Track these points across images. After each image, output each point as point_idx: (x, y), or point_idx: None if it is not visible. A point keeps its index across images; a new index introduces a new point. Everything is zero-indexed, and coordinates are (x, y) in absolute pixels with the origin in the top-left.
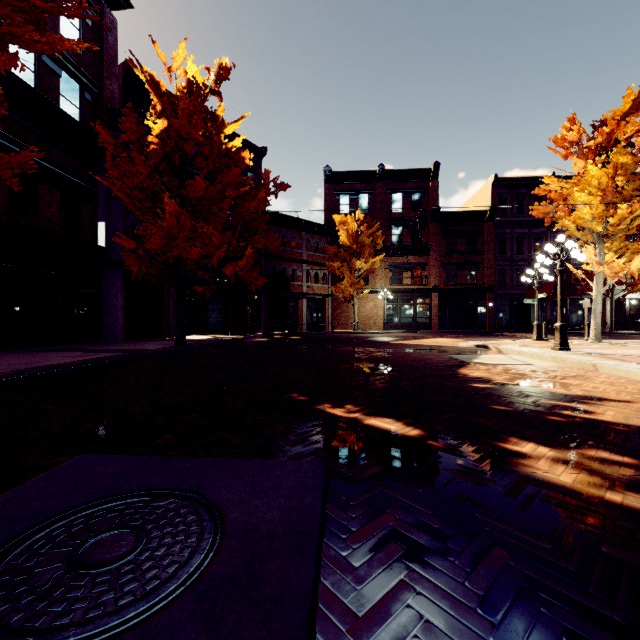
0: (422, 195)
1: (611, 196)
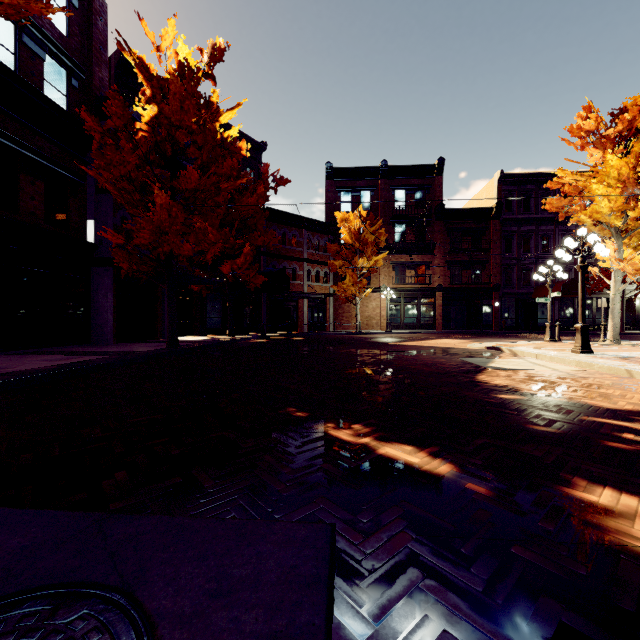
0: (426, 192)
1: (632, 188)
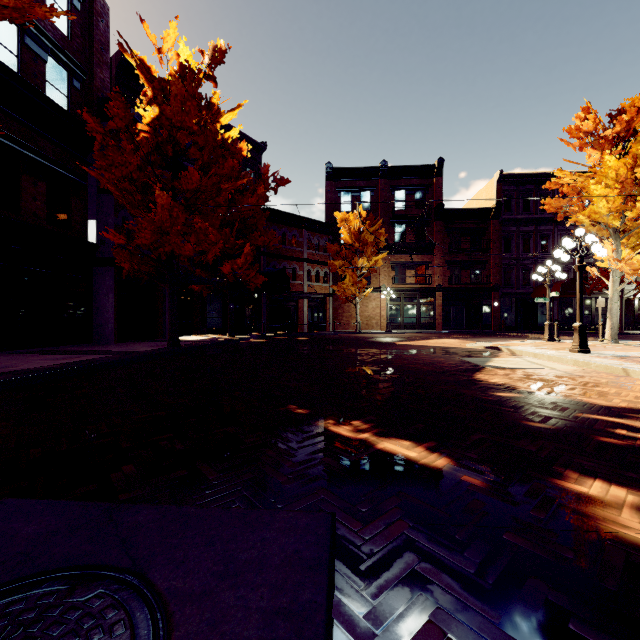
0: (426, 192)
1: (630, 189)
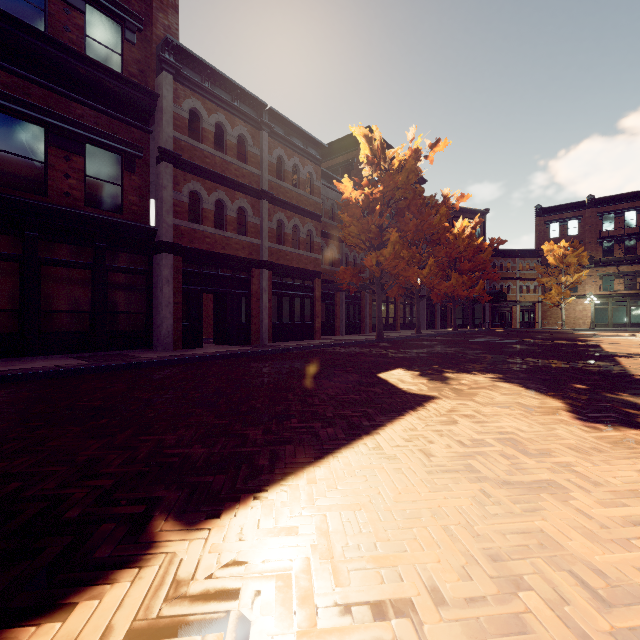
0: (636, 213)
1: None
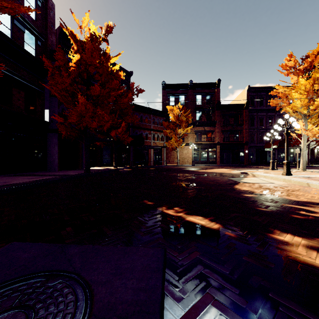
0: (211, 96)
1: (311, 95)
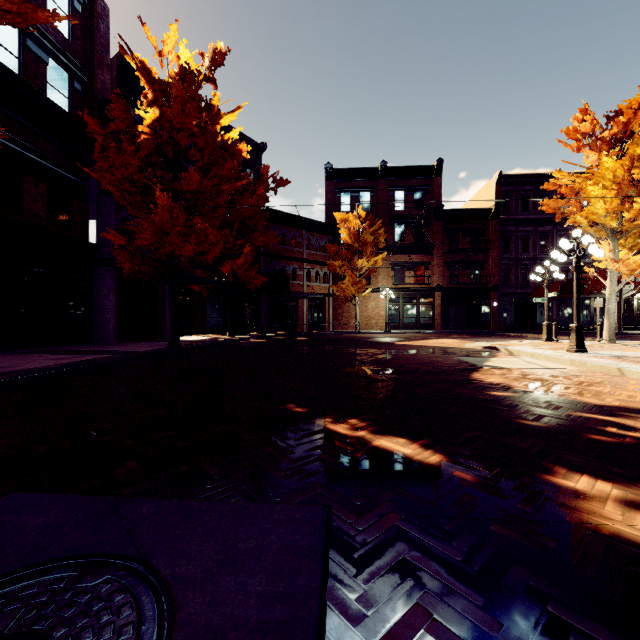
0: (425, 192)
1: (627, 190)
